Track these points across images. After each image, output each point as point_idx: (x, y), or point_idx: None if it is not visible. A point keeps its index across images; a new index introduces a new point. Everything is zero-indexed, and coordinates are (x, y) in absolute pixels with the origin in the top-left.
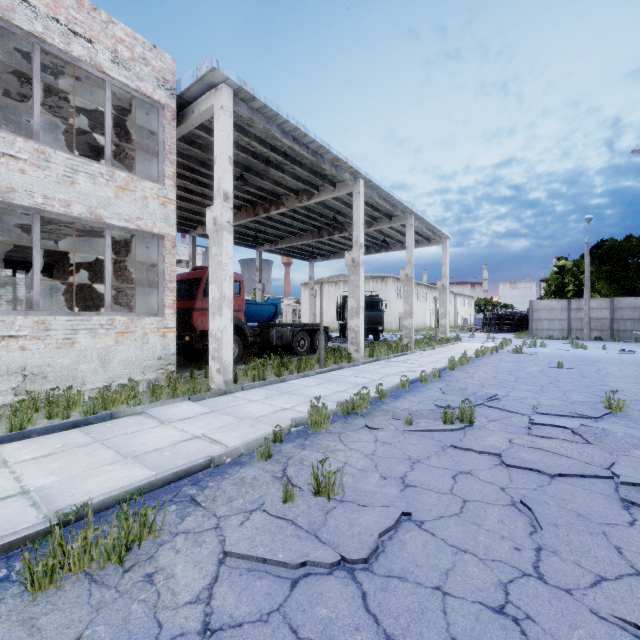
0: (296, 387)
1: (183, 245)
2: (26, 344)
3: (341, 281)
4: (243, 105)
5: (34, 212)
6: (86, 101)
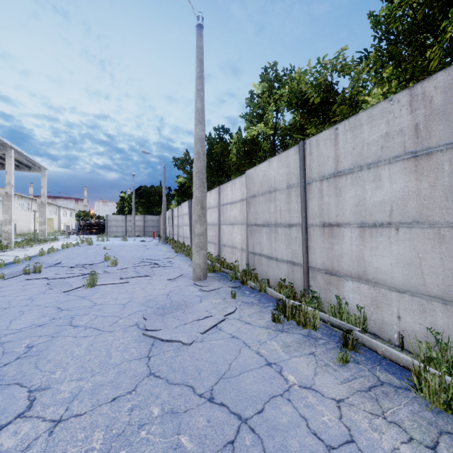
0: None
1: None
2: None
3: None
4: None
5: None
6: None
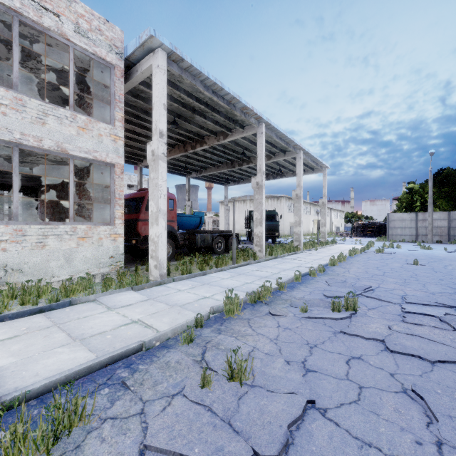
0: (214, 279)
1: (134, 174)
2: (7, 246)
3: (248, 200)
4: (174, 65)
5: (13, 145)
6: (57, 64)
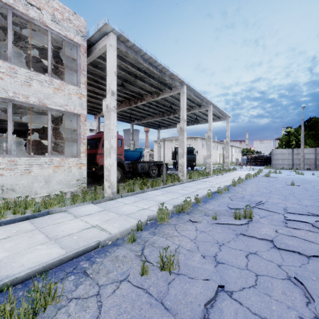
0: (150, 196)
1: (94, 122)
2: (3, 172)
3: (174, 140)
4: (122, 44)
5: (8, 101)
6: (39, 43)
